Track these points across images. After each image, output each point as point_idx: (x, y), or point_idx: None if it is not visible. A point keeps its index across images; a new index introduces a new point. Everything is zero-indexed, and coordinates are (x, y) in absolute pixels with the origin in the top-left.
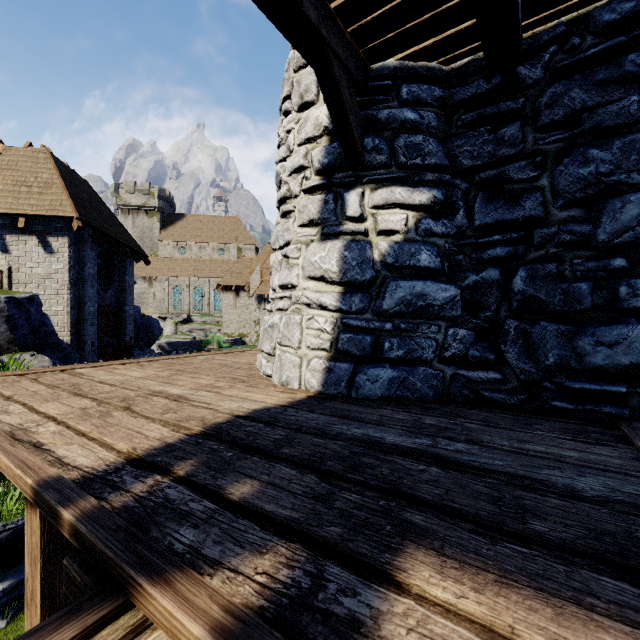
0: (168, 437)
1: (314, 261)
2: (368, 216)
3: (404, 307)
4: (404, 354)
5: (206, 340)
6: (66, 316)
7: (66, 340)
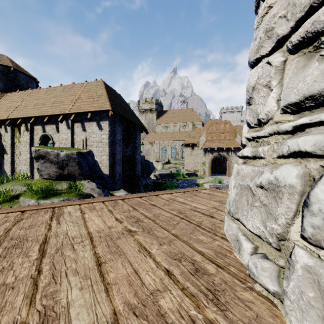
0: None
1: None
2: None
3: None
4: None
5: (176, 173)
6: (107, 161)
7: (107, 173)
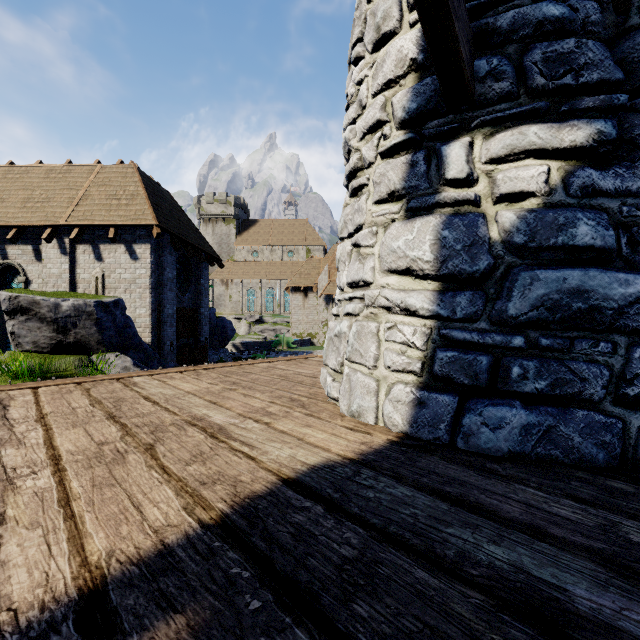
0: (172, 526)
1: (396, 247)
2: (479, 176)
3: (546, 312)
4: (548, 387)
5: (276, 341)
6: (148, 318)
7: (148, 341)
